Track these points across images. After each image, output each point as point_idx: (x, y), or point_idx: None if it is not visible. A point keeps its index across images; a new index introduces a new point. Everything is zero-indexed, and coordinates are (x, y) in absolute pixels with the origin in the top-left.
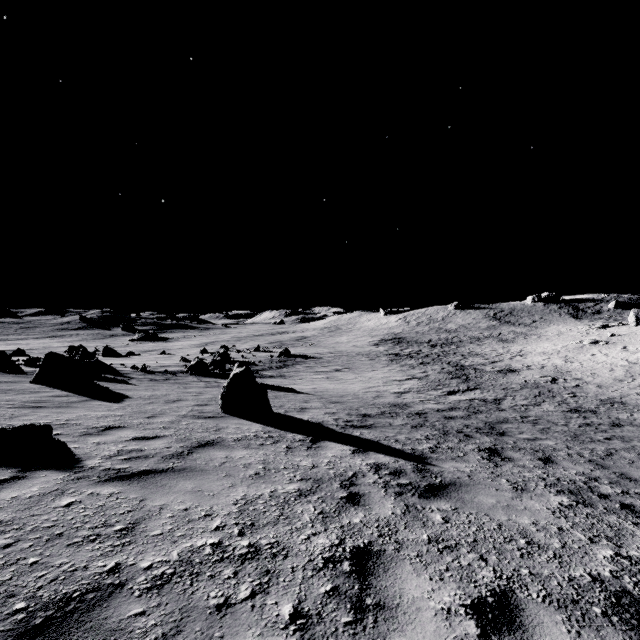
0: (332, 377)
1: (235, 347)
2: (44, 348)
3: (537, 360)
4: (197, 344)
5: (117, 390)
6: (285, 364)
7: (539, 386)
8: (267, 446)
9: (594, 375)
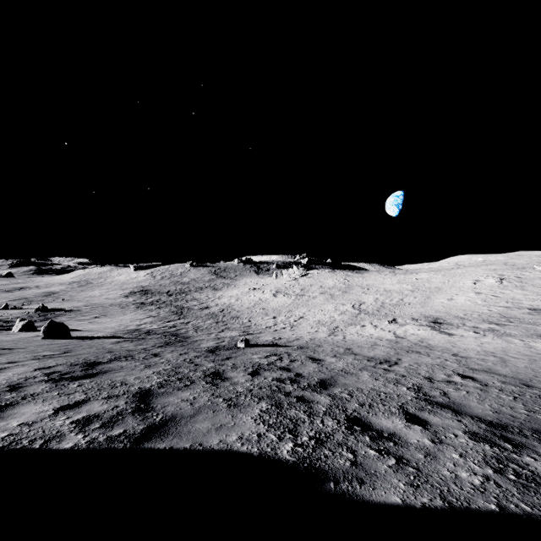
0: (94, 322)
1: None
2: None
3: (224, 301)
4: None
5: None
6: (47, 317)
7: (214, 314)
8: (82, 342)
9: (241, 306)
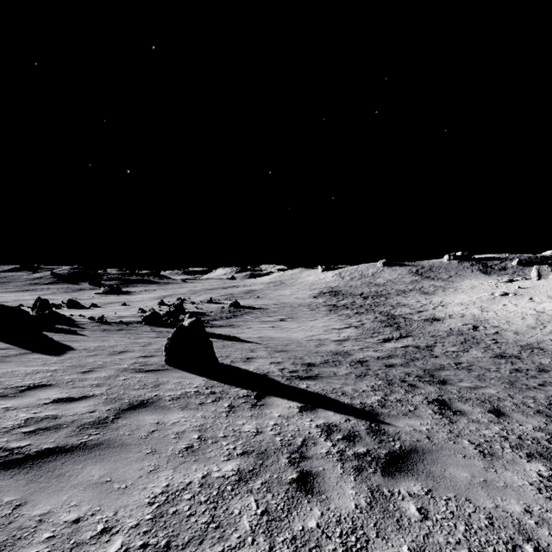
0: (277, 326)
1: (190, 299)
2: (14, 301)
3: (457, 310)
4: (156, 297)
5: (64, 341)
6: (234, 314)
7: (463, 333)
8: (207, 405)
9: (509, 323)
